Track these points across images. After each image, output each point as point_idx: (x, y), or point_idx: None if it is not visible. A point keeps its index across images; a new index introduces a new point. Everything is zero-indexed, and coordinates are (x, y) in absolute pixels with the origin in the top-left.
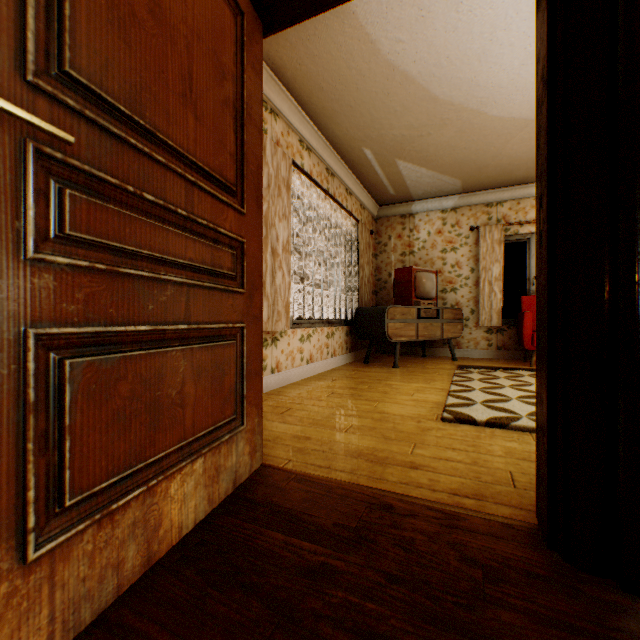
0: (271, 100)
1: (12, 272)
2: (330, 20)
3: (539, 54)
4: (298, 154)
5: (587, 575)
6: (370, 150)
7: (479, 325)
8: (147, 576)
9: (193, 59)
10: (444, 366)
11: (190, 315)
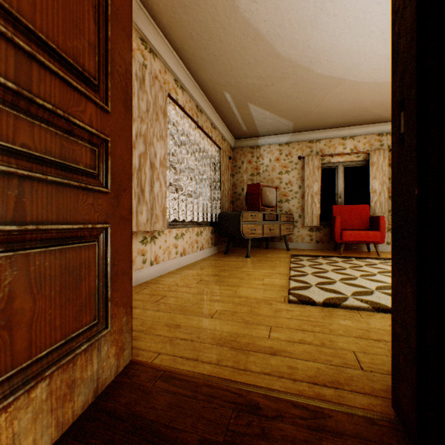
0: (150, 41)
1: None
2: None
3: None
4: (173, 90)
5: None
6: (229, 94)
7: (304, 226)
8: None
9: None
10: (282, 255)
11: (24, 213)
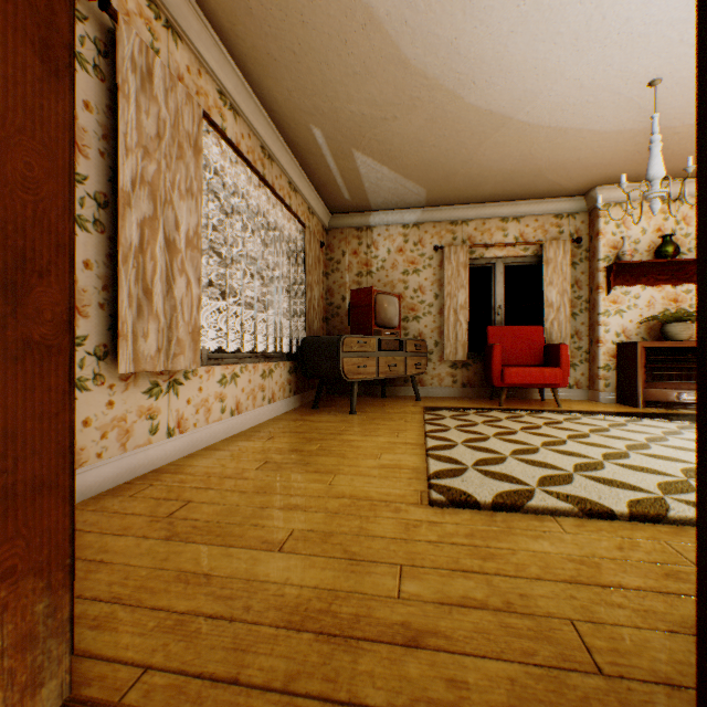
0: (166, 5)
1: None
2: None
3: None
4: (217, 110)
5: None
6: (321, 130)
7: (444, 359)
8: None
9: None
10: (410, 409)
11: None
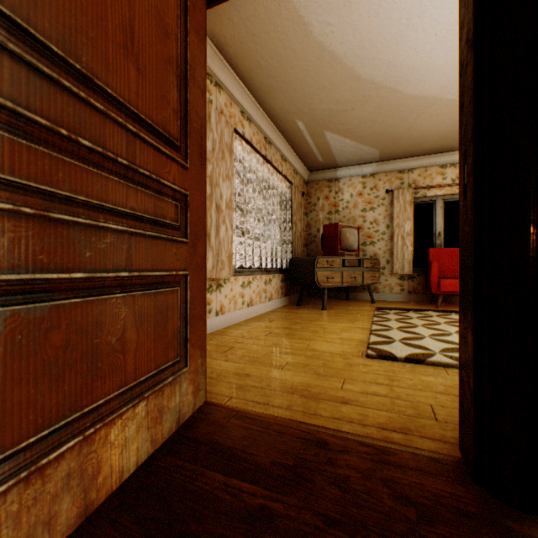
0: (216, 74)
1: None
2: (268, 2)
3: (463, 19)
4: (240, 123)
5: (515, 511)
6: (302, 122)
7: (393, 273)
8: (83, 527)
9: (135, 13)
10: (365, 308)
11: (132, 263)
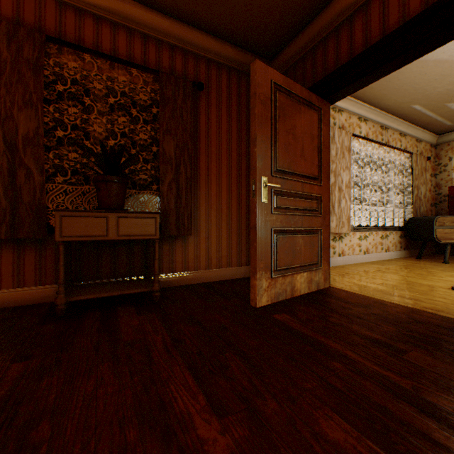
0: (338, 106)
1: (269, 216)
2: None
3: None
4: (356, 127)
5: None
6: (417, 105)
7: None
8: (292, 298)
9: (303, 142)
10: None
11: (302, 225)
